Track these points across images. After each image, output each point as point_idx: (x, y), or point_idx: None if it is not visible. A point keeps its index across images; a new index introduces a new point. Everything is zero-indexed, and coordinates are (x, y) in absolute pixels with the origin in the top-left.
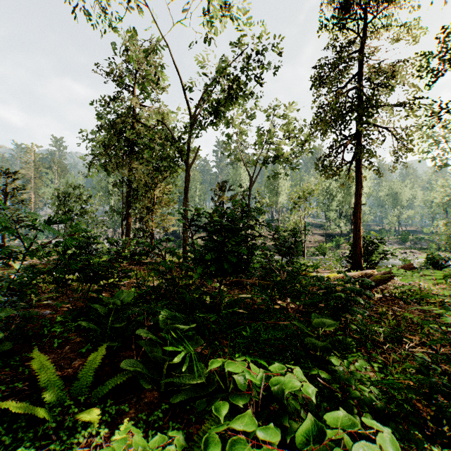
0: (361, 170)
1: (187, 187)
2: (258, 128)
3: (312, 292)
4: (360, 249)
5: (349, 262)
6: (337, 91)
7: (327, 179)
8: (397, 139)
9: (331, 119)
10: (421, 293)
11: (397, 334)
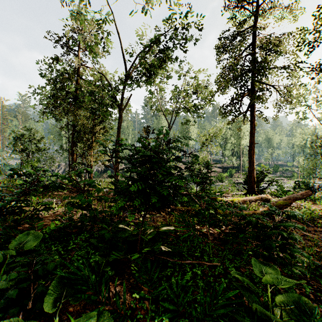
0: (254, 117)
1: (118, 127)
2: (175, 86)
3: (235, 223)
4: (254, 177)
5: (244, 188)
6: (235, 58)
7: (227, 124)
8: (281, 94)
9: (232, 77)
10: (309, 214)
11: (320, 264)
